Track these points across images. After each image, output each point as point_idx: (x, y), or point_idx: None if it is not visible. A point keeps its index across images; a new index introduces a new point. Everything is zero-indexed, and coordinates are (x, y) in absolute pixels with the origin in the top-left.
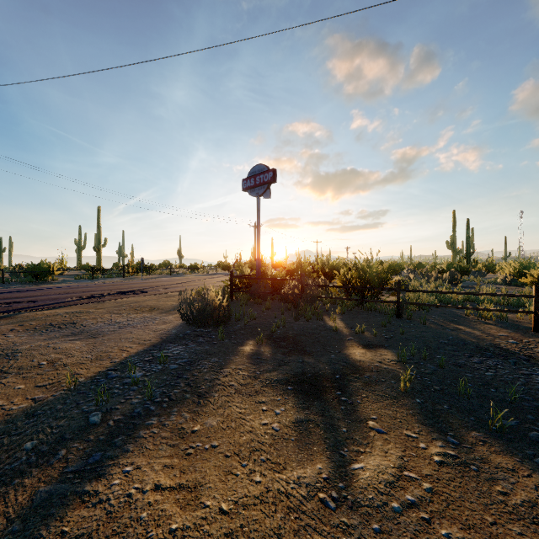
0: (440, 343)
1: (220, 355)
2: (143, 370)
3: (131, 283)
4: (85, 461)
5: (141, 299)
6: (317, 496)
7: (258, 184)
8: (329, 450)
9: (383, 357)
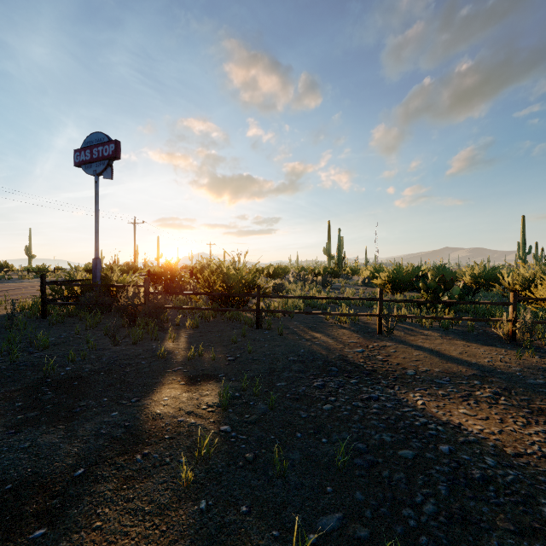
0: (288, 361)
1: None
2: None
3: None
4: None
5: None
6: None
7: (95, 158)
8: None
9: (201, 401)
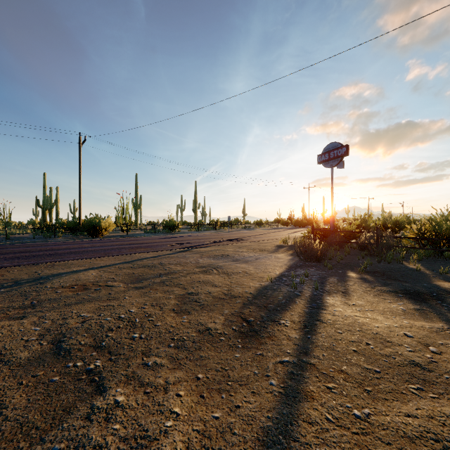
0: None
1: (338, 276)
2: (298, 278)
3: (226, 234)
4: (311, 305)
5: (246, 244)
6: (445, 331)
7: (331, 157)
8: (444, 321)
9: None
